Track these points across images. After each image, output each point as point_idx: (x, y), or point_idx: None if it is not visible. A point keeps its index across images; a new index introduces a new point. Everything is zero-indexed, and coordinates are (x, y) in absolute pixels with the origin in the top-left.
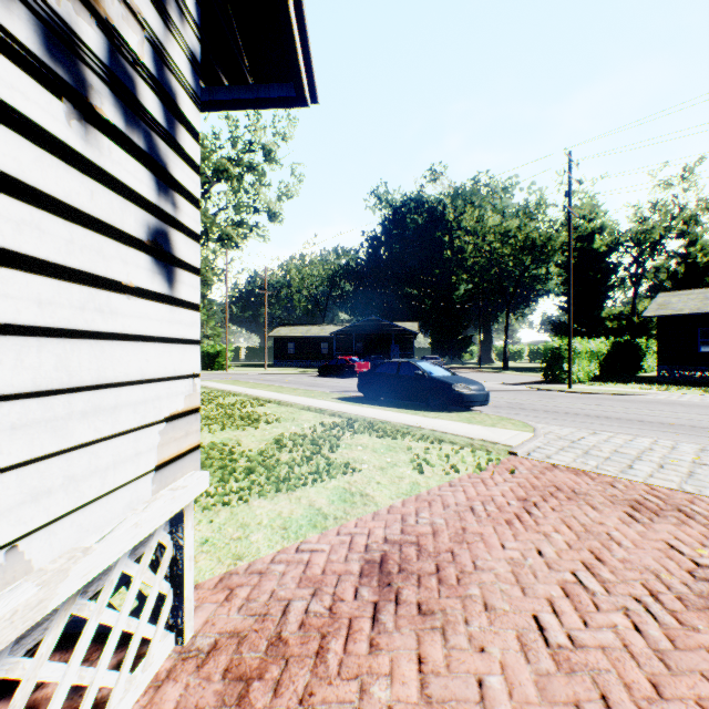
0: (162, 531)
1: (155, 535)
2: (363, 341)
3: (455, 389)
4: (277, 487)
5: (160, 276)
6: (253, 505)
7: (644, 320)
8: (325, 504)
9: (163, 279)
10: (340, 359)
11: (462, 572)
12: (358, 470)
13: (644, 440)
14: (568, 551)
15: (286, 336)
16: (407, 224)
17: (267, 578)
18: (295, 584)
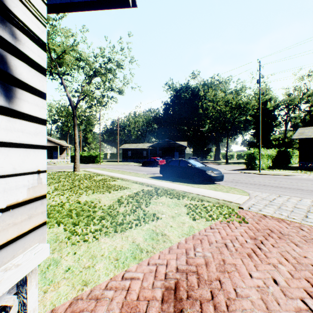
0: (4, 297)
1: None
2: (162, 150)
3: (207, 173)
4: (115, 229)
5: None
6: (100, 241)
7: (290, 141)
8: (141, 241)
9: None
10: (151, 158)
11: (229, 299)
12: (160, 218)
13: (307, 200)
14: (293, 280)
15: (127, 148)
16: (181, 97)
17: (100, 304)
18: (118, 309)
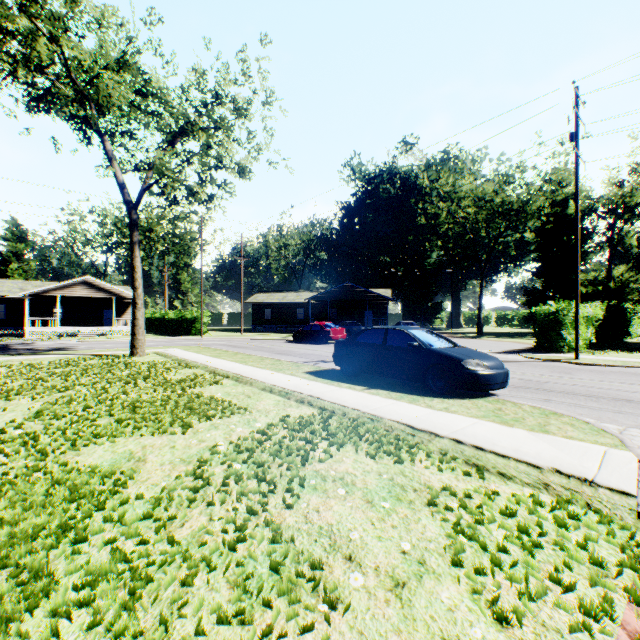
0: None
1: None
2: (338, 307)
3: (467, 367)
4: None
5: None
6: None
7: (620, 285)
8: None
9: None
10: (314, 325)
11: None
12: (341, 600)
13: None
14: None
15: (263, 302)
16: (379, 194)
17: None
18: None
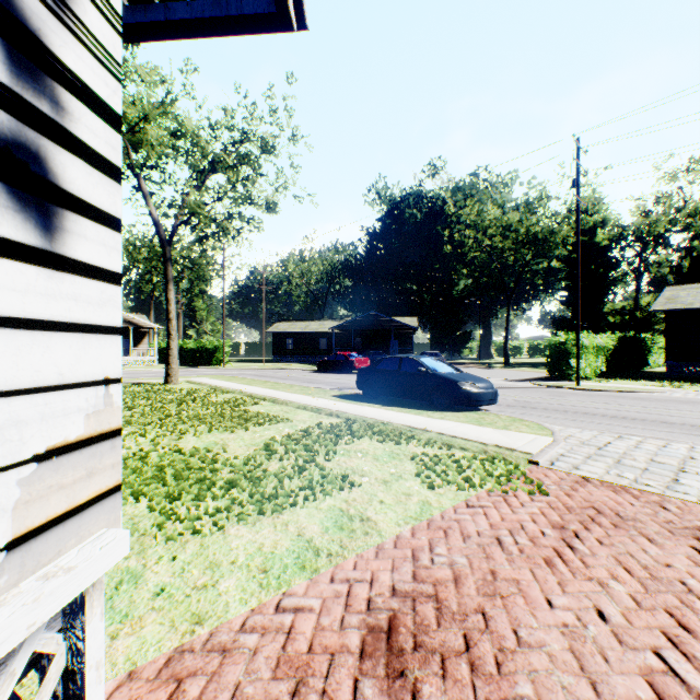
0: (40, 635)
1: (23, 648)
2: (362, 337)
3: (462, 387)
4: (261, 509)
5: (20, 215)
6: (229, 534)
7: (647, 315)
8: (317, 533)
9: (29, 222)
10: (339, 355)
11: (502, 650)
12: (357, 484)
13: (679, 446)
14: (639, 612)
15: (285, 331)
16: (406, 219)
17: (232, 660)
18: (269, 672)
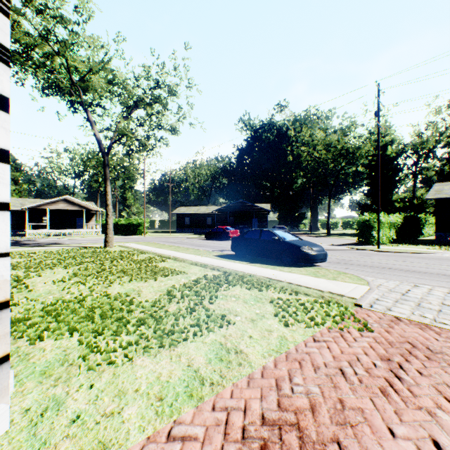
0: None
1: None
2: (234, 216)
3: (303, 250)
4: (161, 343)
5: None
6: (135, 364)
7: (421, 202)
8: (202, 364)
9: None
10: (219, 228)
11: None
12: (232, 322)
13: None
14: None
15: (184, 213)
16: (262, 140)
17: None
18: None
